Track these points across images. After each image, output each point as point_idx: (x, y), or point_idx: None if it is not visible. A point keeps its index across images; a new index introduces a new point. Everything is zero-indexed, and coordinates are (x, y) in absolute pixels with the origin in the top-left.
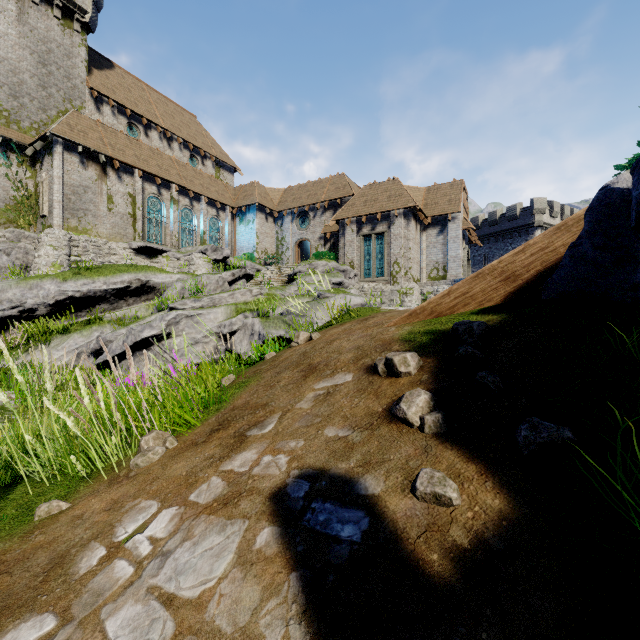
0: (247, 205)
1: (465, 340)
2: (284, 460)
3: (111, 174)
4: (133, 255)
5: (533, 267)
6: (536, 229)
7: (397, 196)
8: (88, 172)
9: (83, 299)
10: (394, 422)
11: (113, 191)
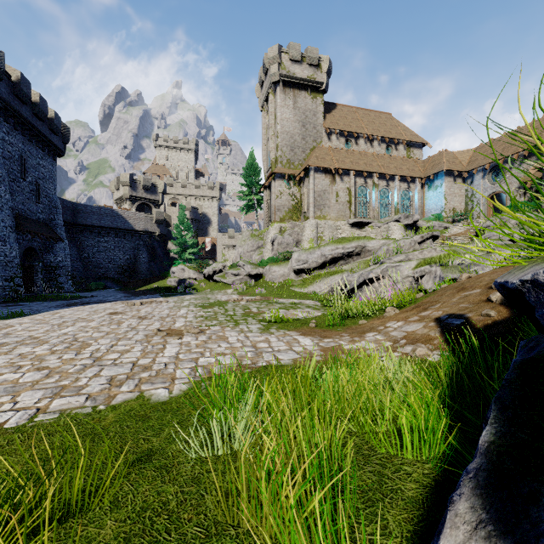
0: (435, 173)
1: None
2: (441, 312)
3: (337, 179)
4: (349, 228)
5: None
6: None
7: None
8: (325, 181)
9: (332, 258)
10: (487, 302)
11: (338, 189)
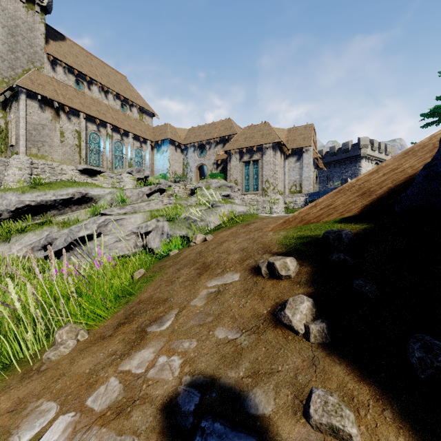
0: (162, 140)
1: (336, 247)
2: (177, 363)
3: (62, 116)
4: (79, 174)
5: (385, 184)
6: (362, 158)
7: (268, 134)
8: (45, 114)
9: (37, 207)
10: (279, 327)
11: (64, 128)
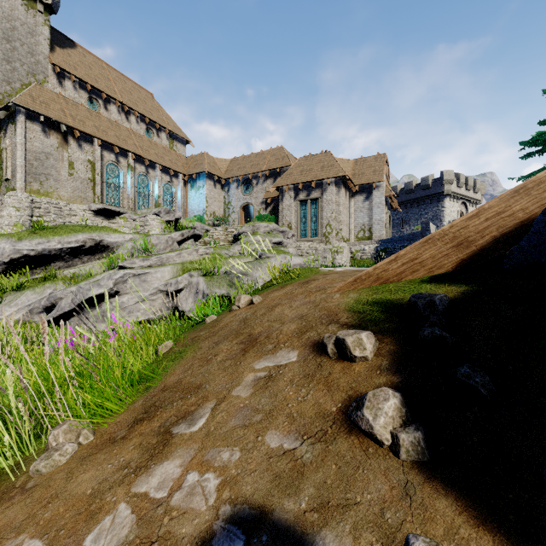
0: (197, 173)
1: (427, 317)
2: (213, 484)
3: (72, 142)
4: (92, 216)
5: (488, 233)
6: (445, 197)
7: (329, 167)
8: (50, 140)
9: (38, 257)
10: (355, 433)
11: (74, 158)
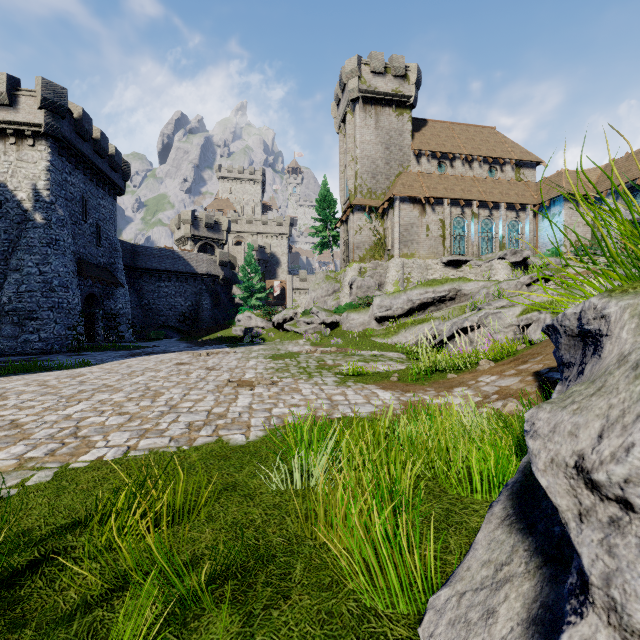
0: (551, 199)
1: None
2: (541, 365)
3: (427, 209)
4: (443, 268)
5: None
6: None
7: None
8: (413, 213)
9: (420, 304)
10: None
11: (429, 221)
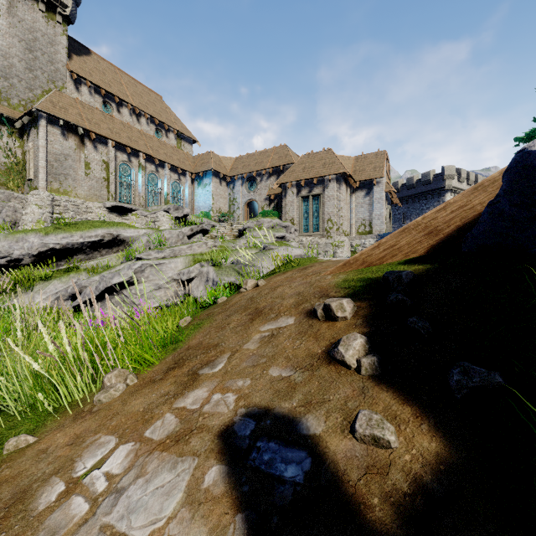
0: (204, 171)
1: (395, 288)
2: (232, 398)
3: (88, 144)
4: (107, 213)
5: (453, 223)
6: (446, 192)
7: (330, 164)
8: (68, 142)
9: (62, 250)
10: (333, 363)
11: (90, 159)
